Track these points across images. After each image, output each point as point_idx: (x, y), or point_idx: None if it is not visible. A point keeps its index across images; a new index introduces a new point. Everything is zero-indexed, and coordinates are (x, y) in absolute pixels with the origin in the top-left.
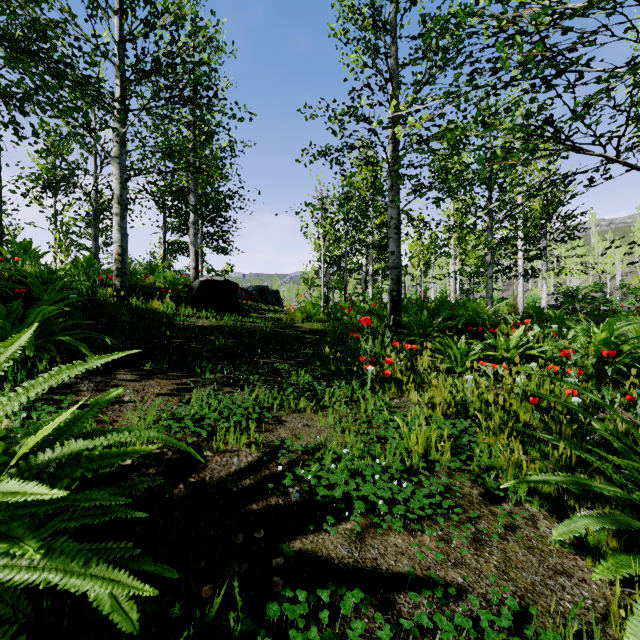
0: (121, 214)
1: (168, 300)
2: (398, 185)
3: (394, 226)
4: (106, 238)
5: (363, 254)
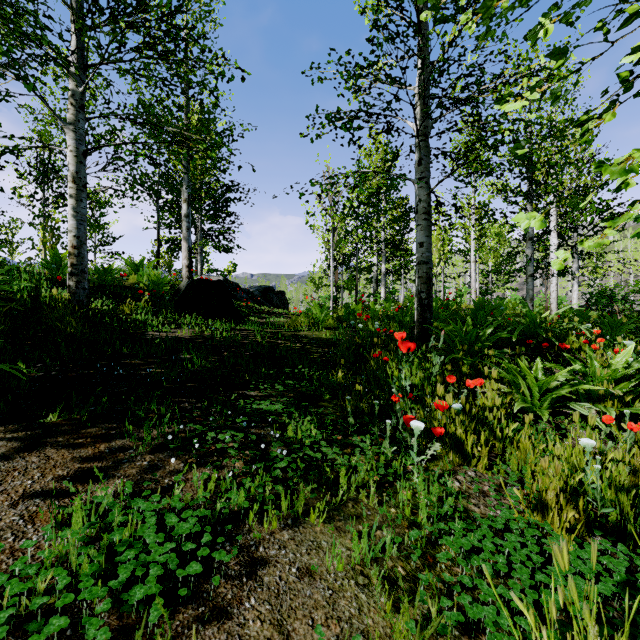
0: (77, 196)
1: (145, 304)
2: (428, 158)
3: (423, 210)
4: (103, 236)
5: (375, 251)
